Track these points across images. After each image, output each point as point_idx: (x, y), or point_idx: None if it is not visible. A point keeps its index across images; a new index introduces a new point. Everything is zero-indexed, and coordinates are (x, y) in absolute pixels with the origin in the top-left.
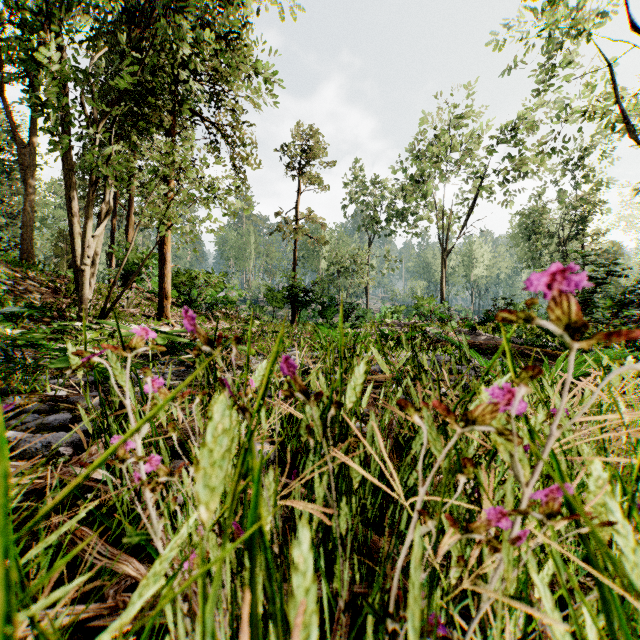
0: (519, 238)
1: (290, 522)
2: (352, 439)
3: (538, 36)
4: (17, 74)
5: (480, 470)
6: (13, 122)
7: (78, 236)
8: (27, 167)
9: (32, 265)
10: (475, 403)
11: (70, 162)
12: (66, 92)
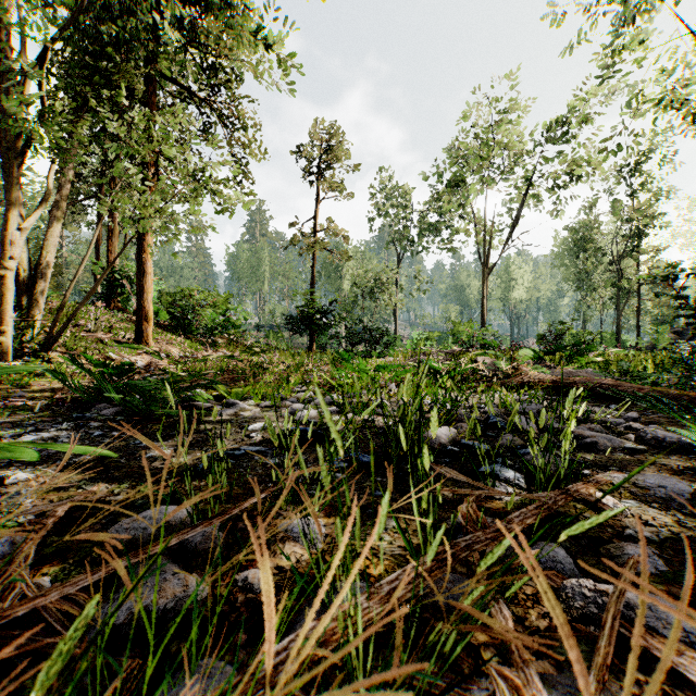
0: (564, 257)
1: None
2: None
3: (608, 0)
4: None
5: None
6: None
7: None
8: None
9: None
10: None
11: (9, 138)
12: None
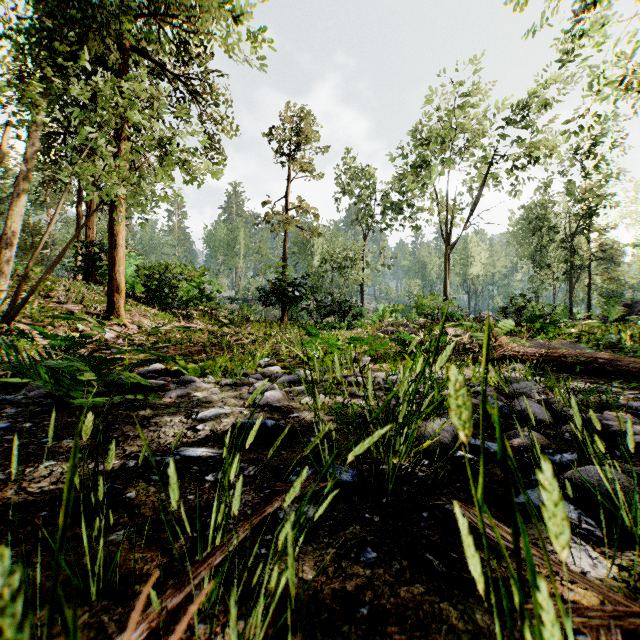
0: (519, 235)
1: None
2: None
3: None
4: None
5: None
6: None
7: None
8: None
9: None
10: None
11: None
12: None
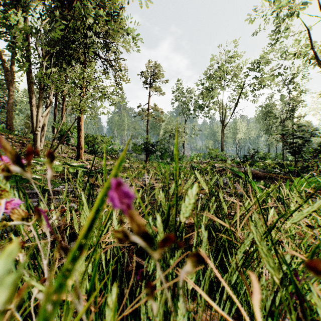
0: (260, 119)
1: (140, 289)
2: (188, 252)
3: (271, 15)
4: (2, 31)
5: (310, 286)
6: (2, 58)
7: (35, 116)
8: (9, 81)
9: (12, 132)
10: (291, 219)
11: (31, 78)
12: (29, 42)
